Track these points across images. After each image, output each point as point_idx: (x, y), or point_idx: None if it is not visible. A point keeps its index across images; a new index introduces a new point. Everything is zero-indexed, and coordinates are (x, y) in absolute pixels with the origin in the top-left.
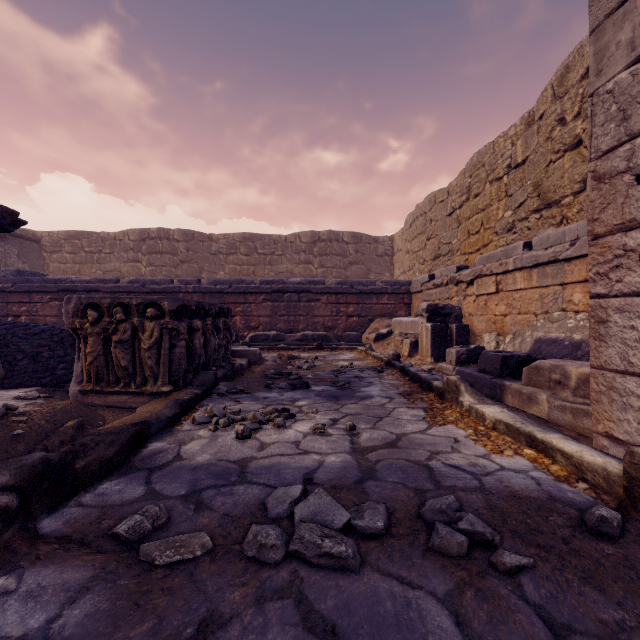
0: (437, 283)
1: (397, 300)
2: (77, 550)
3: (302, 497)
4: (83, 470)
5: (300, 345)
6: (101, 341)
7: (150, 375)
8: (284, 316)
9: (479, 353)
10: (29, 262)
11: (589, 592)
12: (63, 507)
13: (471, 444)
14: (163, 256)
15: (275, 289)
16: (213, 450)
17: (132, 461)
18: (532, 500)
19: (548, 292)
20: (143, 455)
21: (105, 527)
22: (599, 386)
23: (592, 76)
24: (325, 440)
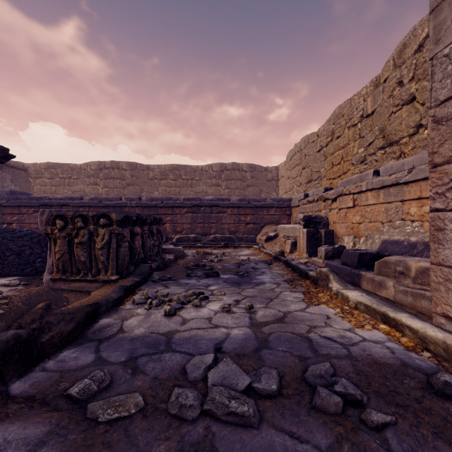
0: (310, 200)
1: (281, 212)
2: (38, 408)
3: (213, 363)
4: (47, 342)
5: (212, 244)
6: (66, 242)
7: (102, 267)
8: (200, 223)
9: (341, 250)
10: (19, 185)
11: (441, 446)
12: (31, 372)
13: (339, 320)
14: (115, 181)
15: (194, 204)
16: (147, 325)
17: (86, 333)
18: (389, 366)
19: (391, 206)
20: (95, 329)
21: (62, 388)
22: (437, 278)
23: (432, 44)
24: (230, 317)
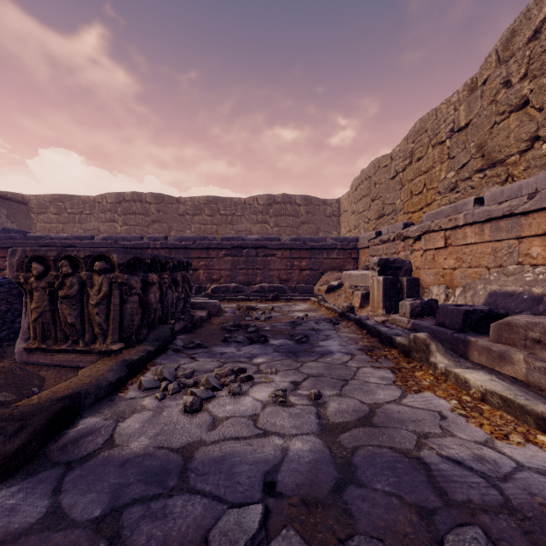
0: (384, 239)
1: (345, 255)
2: None
3: (262, 530)
4: None
5: (257, 296)
6: (47, 296)
7: (99, 332)
8: (243, 270)
9: (433, 306)
10: (17, 222)
11: None
12: None
13: (462, 422)
14: (136, 217)
15: (235, 245)
16: (154, 430)
17: (50, 450)
18: None
19: (502, 246)
20: (67, 439)
21: None
22: None
23: None
24: (287, 413)
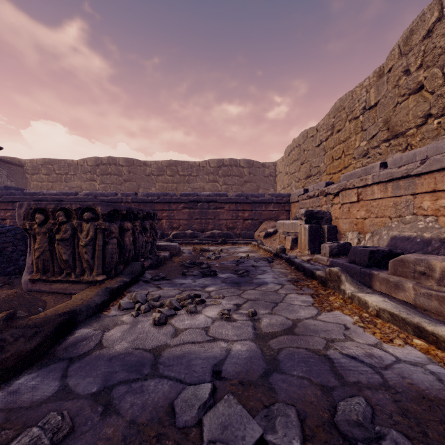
0: (310, 195)
1: (280, 208)
2: None
3: (211, 399)
4: None
5: (209, 241)
6: (47, 239)
7: (87, 267)
8: (198, 219)
9: (347, 247)
10: (15, 181)
11: None
12: None
13: (360, 331)
14: (111, 177)
15: (191, 200)
16: (132, 337)
17: (56, 350)
18: (444, 403)
19: (401, 200)
20: (68, 343)
21: (1, 441)
22: None
23: None
24: (231, 326)
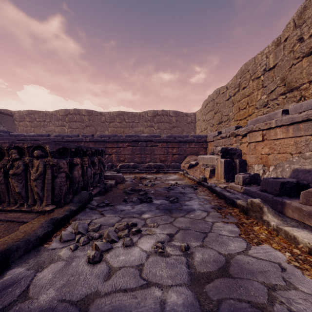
0: (223, 136)
1: (199, 146)
2: None
3: None
4: None
5: (147, 170)
6: (2, 174)
7: (37, 198)
8: (138, 154)
9: (256, 178)
10: (7, 126)
11: None
12: None
13: (299, 274)
14: (76, 123)
15: (133, 140)
16: (62, 281)
17: None
18: None
19: (301, 140)
20: None
21: None
22: None
23: None
24: (165, 263)
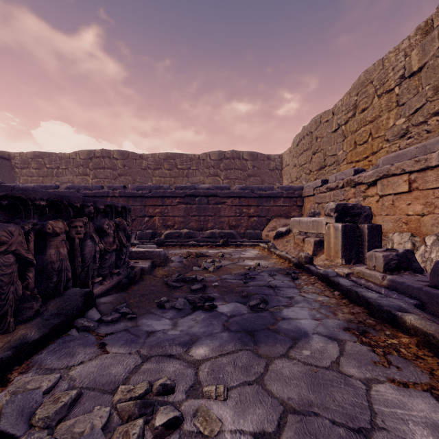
0: (331, 186)
1: (291, 203)
2: None
3: None
4: None
5: (208, 242)
6: None
7: None
8: (195, 216)
9: (410, 258)
10: (1, 175)
11: None
12: None
13: None
14: (105, 171)
15: (188, 193)
16: None
17: None
18: None
19: None
20: None
21: None
22: None
23: None
24: None
